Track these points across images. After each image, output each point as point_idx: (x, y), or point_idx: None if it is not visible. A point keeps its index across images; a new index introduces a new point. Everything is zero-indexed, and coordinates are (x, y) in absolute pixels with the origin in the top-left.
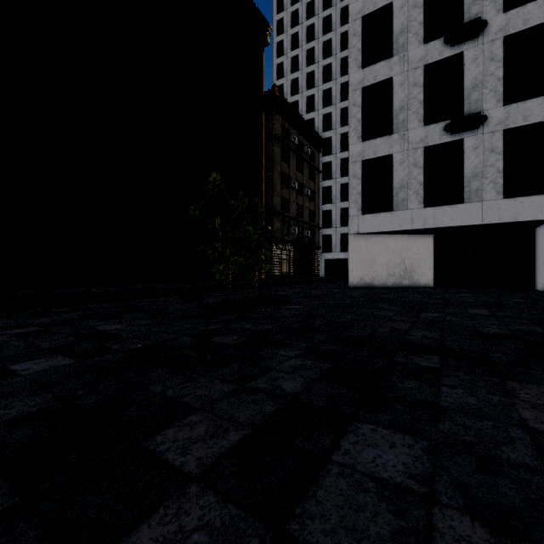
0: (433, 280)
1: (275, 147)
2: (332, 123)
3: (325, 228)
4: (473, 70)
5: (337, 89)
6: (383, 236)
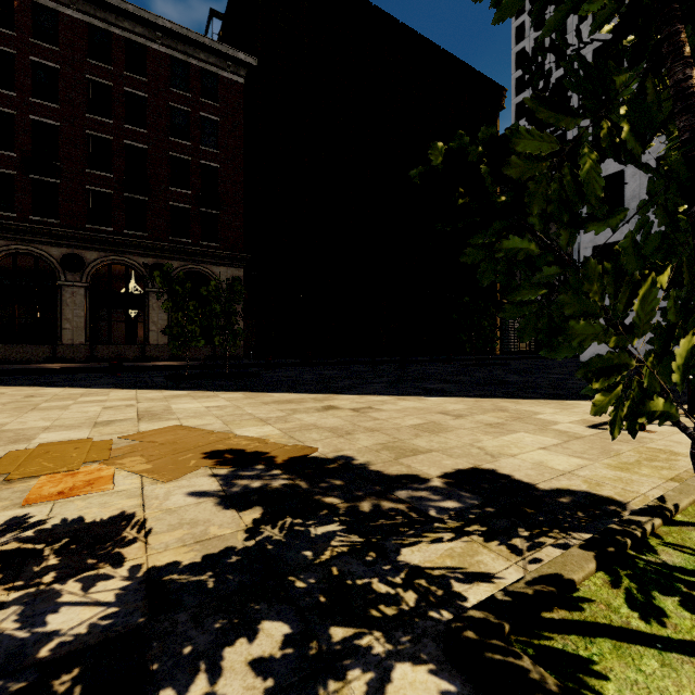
0: None
1: None
2: None
3: None
4: None
5: None
6: None
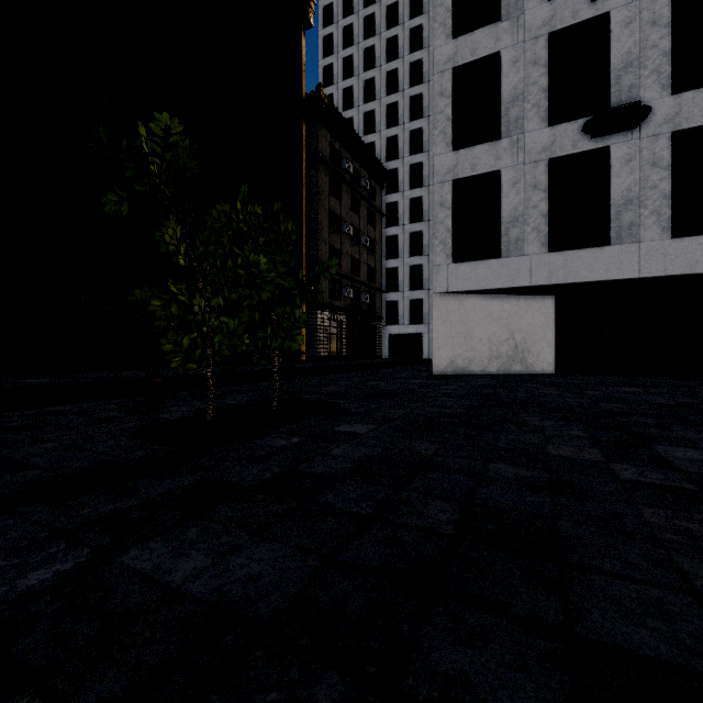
0: (554, 364)
1: (321, 174)
2: (399, 150)
3: (389, 292)
4: (626, 39)
5: (405, 104)
6: (484, 297)
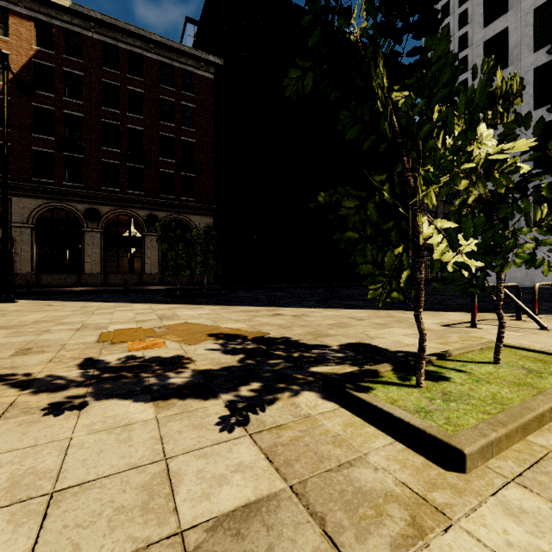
0: None
1: None
2: None
3: None
4: None
5: None
6: None
